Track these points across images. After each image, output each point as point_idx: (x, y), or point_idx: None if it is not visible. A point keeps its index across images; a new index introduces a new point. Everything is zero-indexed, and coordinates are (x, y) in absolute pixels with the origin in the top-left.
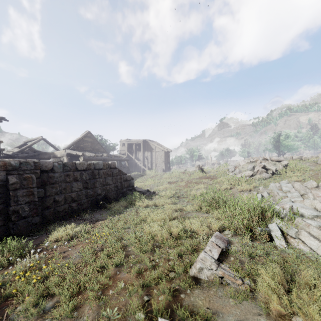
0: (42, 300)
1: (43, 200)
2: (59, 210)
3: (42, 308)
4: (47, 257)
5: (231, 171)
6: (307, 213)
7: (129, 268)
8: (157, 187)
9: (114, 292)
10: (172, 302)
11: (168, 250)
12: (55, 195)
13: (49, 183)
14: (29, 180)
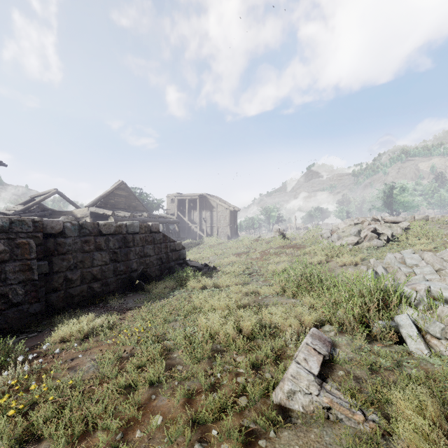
0: None
1: (49, 278)
2: (74, 294)
3: None
4: (45, 367)
5: (326, 237)
6: None
7: (172, 388)
8: (219, 261)
9: (144, 434)
10: None
11: (236, 357)
12: (67, 271)
13: (58, 253)
14: (25, 248)
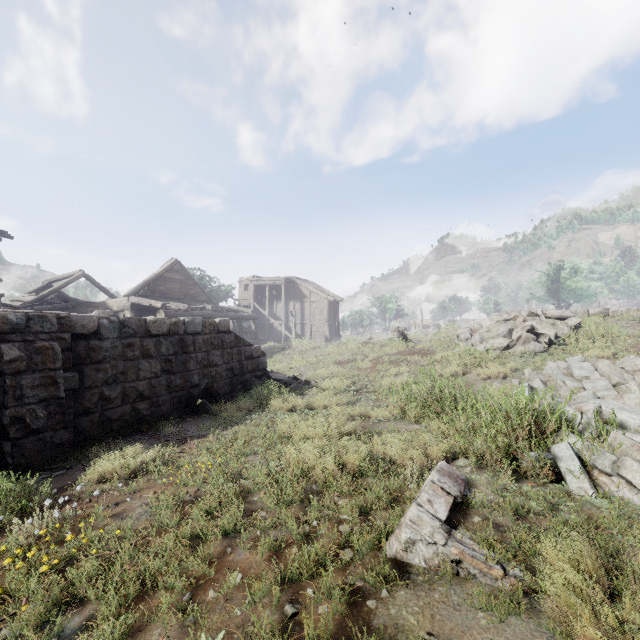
0: (59, 613)
1: (78, 396)
2: (112, 418)
3: (56, 631)
4: (80, 514)
5: (464, 338)
6: (633, 422)
7: (253, 539)
8: (313, 372)
9: (219, 594)
10: (348, 619)
11: (337, 500)
12: (104, 386)
13: (91, 362)
14: (48, 354)
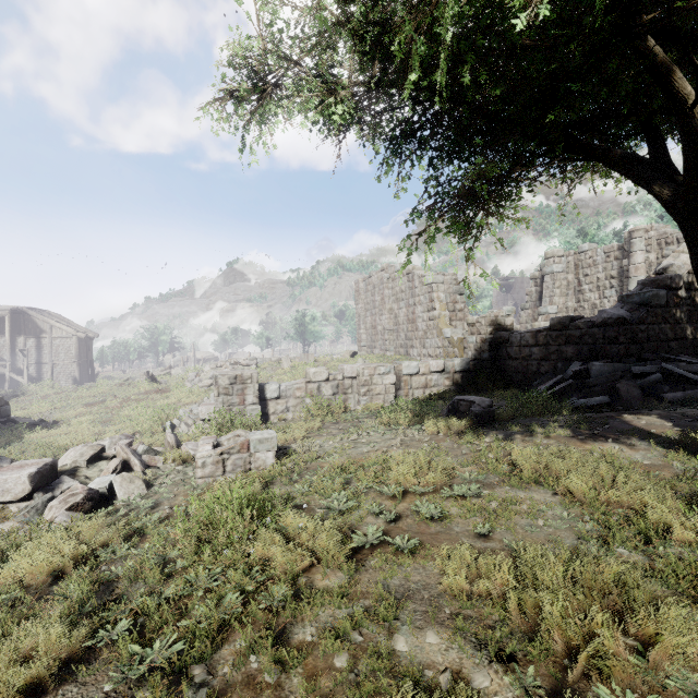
0: None
1: None
2: None
3: None
4: None
5: (191, 380)
6: (195, 412)
7: None
8: (61, 415)
9: None
10: None
11: None
12: None
13: None
14: None
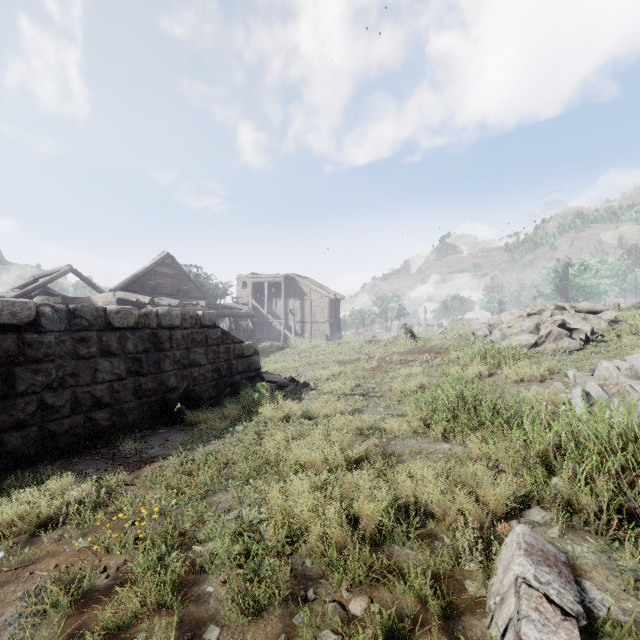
0: None
1: (6, 405)
2: (57, 431)
3: None
4: None
5: (482, 335)
6: None
7: None
8: (313, 373)
9: None
10: None
11: (347, 600)
12: (45, 391)
13: (26, 360)
14: None
